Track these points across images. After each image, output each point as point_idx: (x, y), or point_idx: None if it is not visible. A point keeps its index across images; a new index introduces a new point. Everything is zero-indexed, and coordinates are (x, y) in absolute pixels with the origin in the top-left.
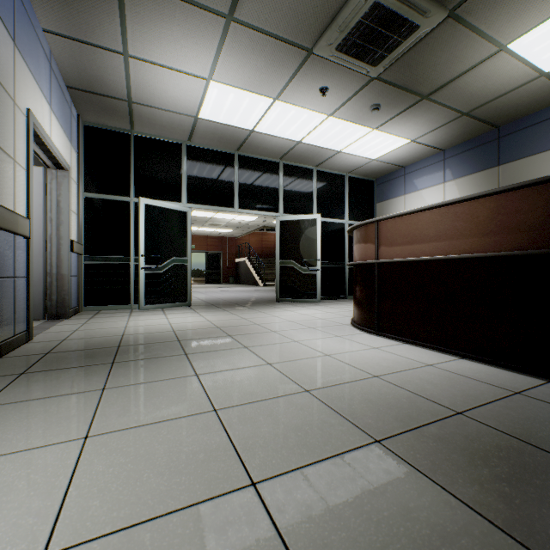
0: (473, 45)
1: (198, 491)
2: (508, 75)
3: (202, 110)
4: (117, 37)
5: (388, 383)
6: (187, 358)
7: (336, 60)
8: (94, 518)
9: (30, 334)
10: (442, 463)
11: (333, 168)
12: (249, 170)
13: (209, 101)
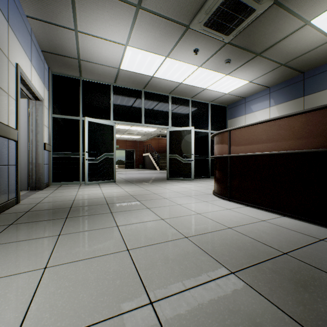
0: (289, 21)
1: (114, 308)
2: (310, 40)
3: (122, 64)
4: (70, 20)
5: (238, 232)
6: (112, 215)
7: (203, 32)
8: (45, 326)
9: (18, 199)
10: (276, 289)
11: (201, 99)
12: (151, 100)
13: (126, 59)
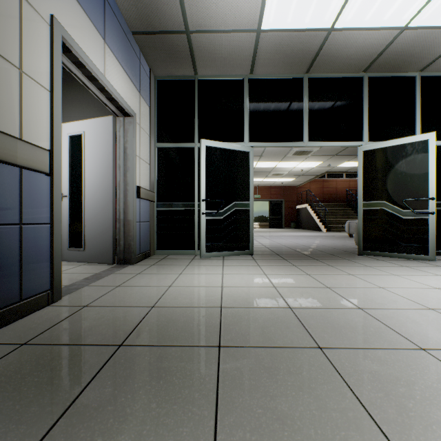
0: None
1: None
2: None
3: (264, 14)
4: None
5: None
6: None
7: None
8: None
9: (54, 294)
10: None
11: None
12: (321, 94)
13: None
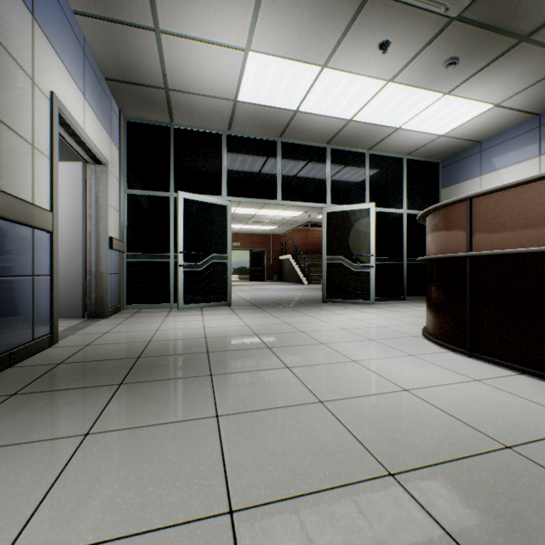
0: None
1: None
2: None
3: (241, 91)
4: (146, 8)
5: (543, 470)
6: (211, 383)
7: None
8: None
9: (54, 338)
10: None
11: (388, 151)
12: (293, 158)
13: (248, 79)
